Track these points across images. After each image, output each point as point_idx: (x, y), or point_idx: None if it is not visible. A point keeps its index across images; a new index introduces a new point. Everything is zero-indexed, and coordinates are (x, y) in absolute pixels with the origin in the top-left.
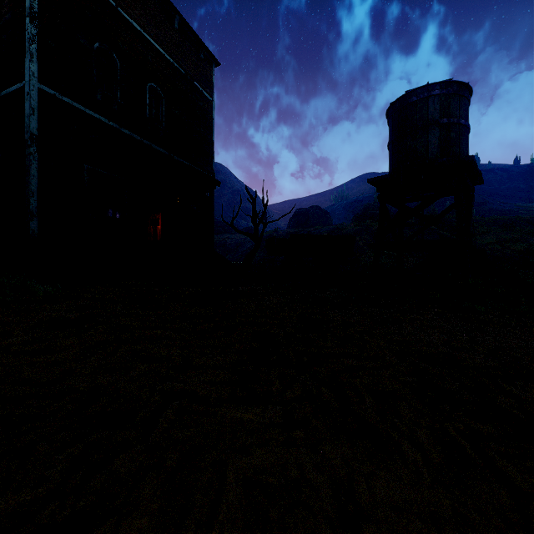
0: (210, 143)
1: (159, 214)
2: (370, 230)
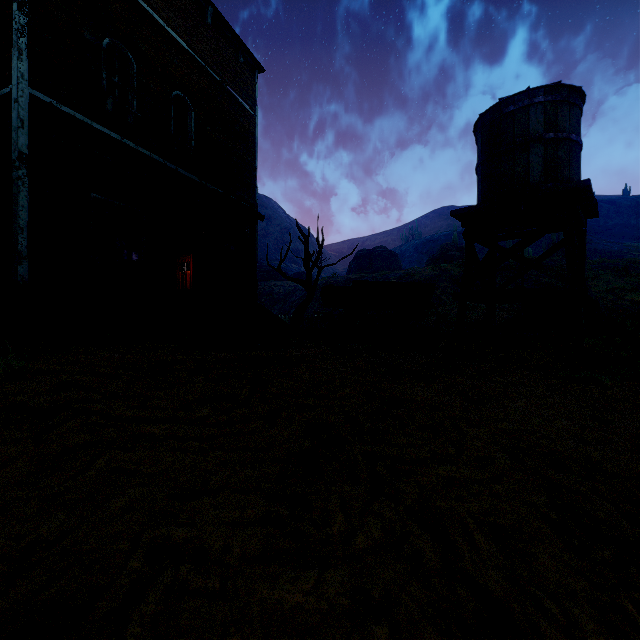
0: (252, 167)
1: (190, 256)
2: (449, 276)
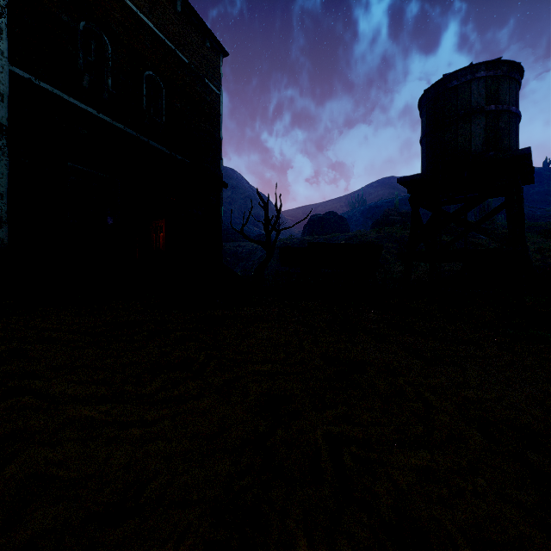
0: (217, 141)
1: (162, 220)
2: (392, 238)
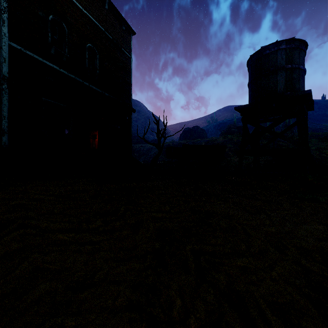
0: (129, 85)
1: (97, 131)
2: (232, 141)
